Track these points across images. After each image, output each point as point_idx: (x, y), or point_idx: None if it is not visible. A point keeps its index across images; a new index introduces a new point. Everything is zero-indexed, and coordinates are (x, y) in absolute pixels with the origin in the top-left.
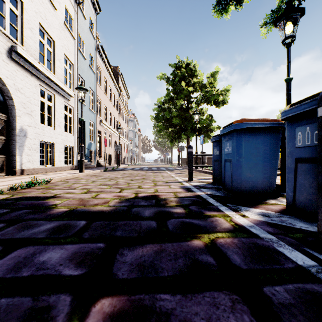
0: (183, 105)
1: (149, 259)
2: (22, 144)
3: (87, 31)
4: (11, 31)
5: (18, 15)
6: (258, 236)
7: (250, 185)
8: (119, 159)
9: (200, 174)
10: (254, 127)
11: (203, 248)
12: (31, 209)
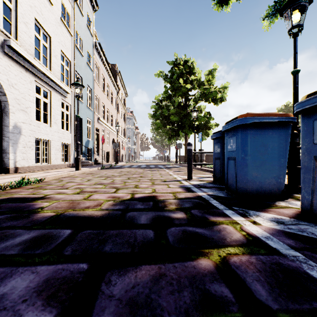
0: (181, 102)
1: (144, 291)
2: (16, 141)
3: (85, 28)
4: (8, 27)
5: (12, 9)
6: (280, 252)
7: (257, 185)
8: (117, 157)
9: (199, 172)
10: (262, 122)
11: (214, 271)
12: (13, 213)
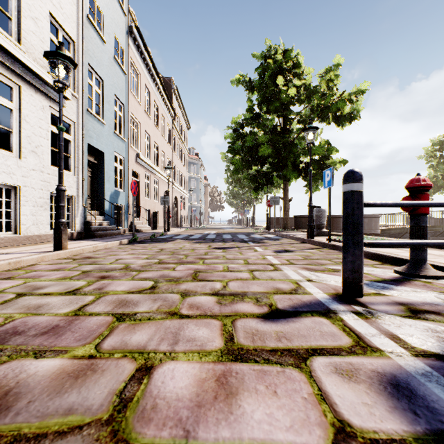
0: (277, 125)
1: None
2: None
3: None
4: None
5: None
6: None
7: None
8: (168, 220)
9: (339, 257)
10: None
11: None
12: None
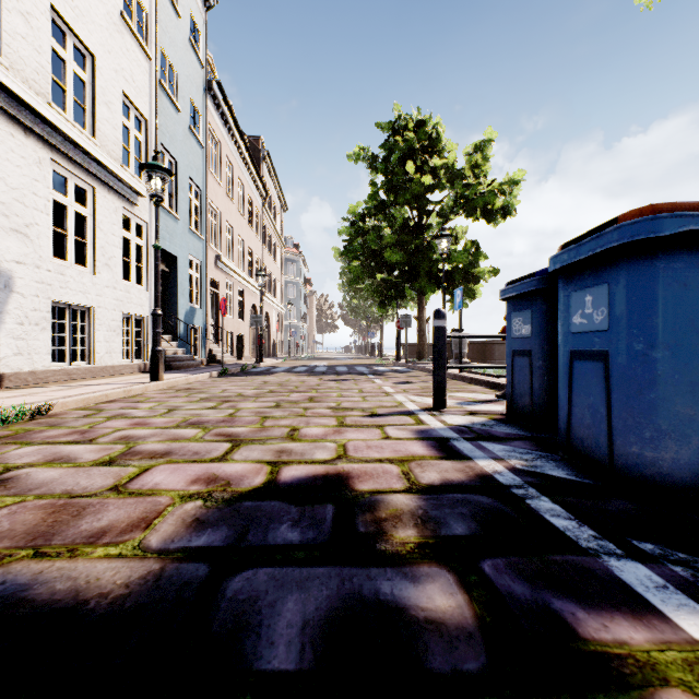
0: (409, 220)
1: None
2: None
3: (184, 47)
4: None
5: None
6: None
7: (694, 450)
8: (260, 347)
9: (459, 387)
10: None
11: None
12: None
